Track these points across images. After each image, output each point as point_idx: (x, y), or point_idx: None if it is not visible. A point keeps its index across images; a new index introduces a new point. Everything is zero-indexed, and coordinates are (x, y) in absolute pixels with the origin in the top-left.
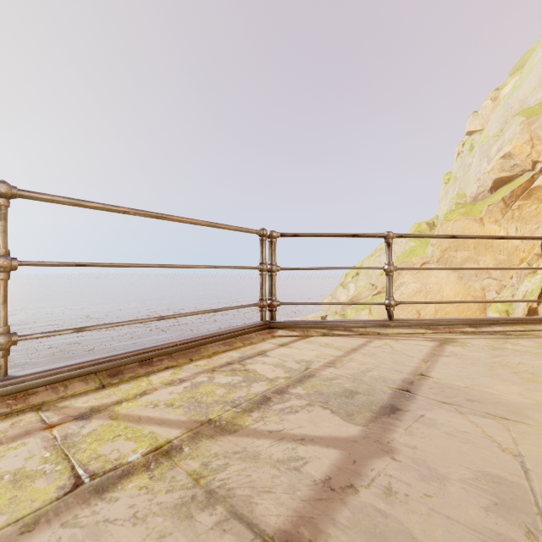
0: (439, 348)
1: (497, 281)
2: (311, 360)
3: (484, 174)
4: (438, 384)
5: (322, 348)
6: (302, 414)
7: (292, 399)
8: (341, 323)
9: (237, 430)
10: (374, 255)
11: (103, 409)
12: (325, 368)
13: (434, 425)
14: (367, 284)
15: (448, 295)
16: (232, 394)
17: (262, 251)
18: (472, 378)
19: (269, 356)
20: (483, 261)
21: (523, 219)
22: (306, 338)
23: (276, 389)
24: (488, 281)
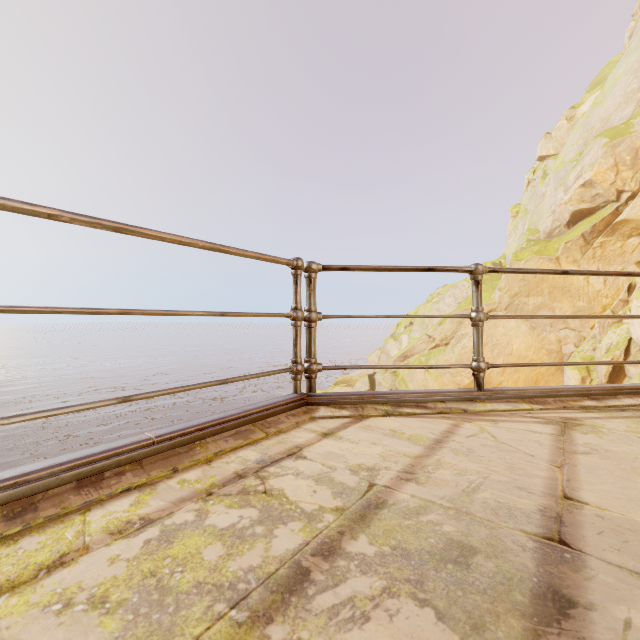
0: (564, 437)
1: (575, 332)
2: (374, 465)
3: (561, 206)
4: (606, 520)
5: (388, 440)
6: (378, 627)
7: (352, 573)
8: (411, 396)
9: None
10: (431, 301)
11: None
12: (401, 485)
13: None
14: (422, 335)
15: (518, 348)
16: (234, 560)
17: (297, 290)
18: None
19: (307, 459)
20: (560, 308)
21: (606, 259)
22: (361, 420)
23: (320, 544)
24: (565, 332)
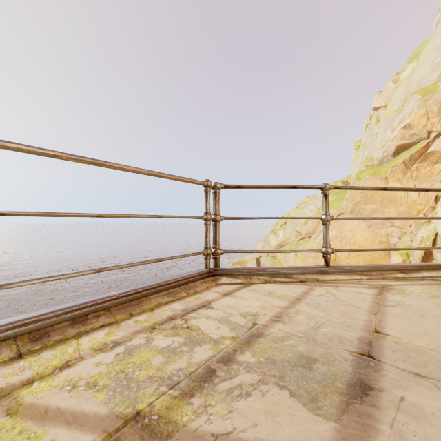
0: (380, 296)
1: (399, 229)
2: (257, 313)
3: (388, 142)
4: (399, 344)
5: (266, 297)
6: (255, 399)
7: (241, 372)
8: (282, 270)
9: (171, 434)
10: (299, 207)
11: (5, 395)
12: (273, 324)
13: (423, 417)
14: (293, 231)
15: (359, 240)
16: (170, 364)
17: (207, 201)
18: (431, 335)
19: (214, 309)
20: (388, 212)
21: (420, 178)
22: (249, 285)
23: (222, 356)
24: (391, 229)
